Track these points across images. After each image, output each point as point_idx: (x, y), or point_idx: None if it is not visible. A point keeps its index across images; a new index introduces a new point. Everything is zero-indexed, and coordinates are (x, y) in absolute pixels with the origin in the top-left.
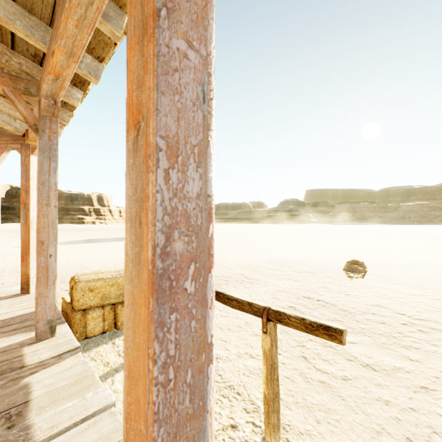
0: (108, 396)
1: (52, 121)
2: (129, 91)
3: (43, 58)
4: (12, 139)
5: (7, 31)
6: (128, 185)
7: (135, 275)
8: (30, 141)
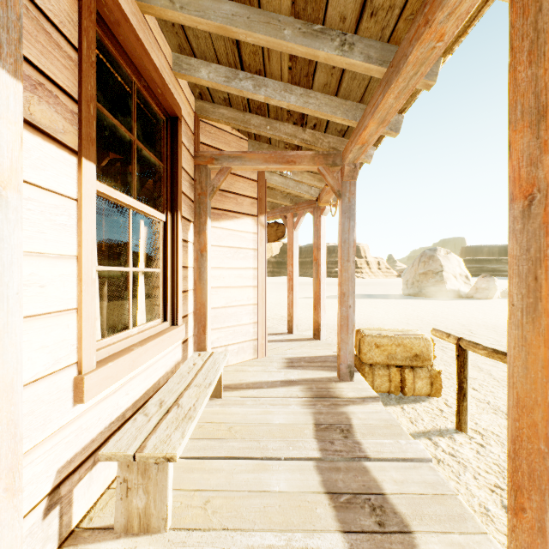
0: (422, 450)
1: (351, 184)
2: (513, 167)
3: (346, 130)
4: (307, 204)
5: (324, 121)
6: (512, 246)
7: (527, 321)
8: (321, 203)
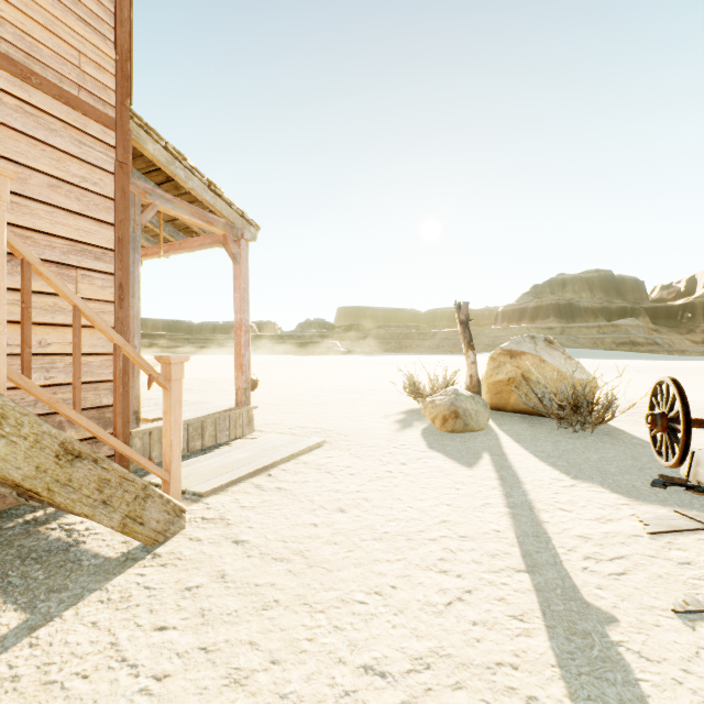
0: None
1: None
2: None
3: None
4: None
5: None
6: None
7: None
8: None
